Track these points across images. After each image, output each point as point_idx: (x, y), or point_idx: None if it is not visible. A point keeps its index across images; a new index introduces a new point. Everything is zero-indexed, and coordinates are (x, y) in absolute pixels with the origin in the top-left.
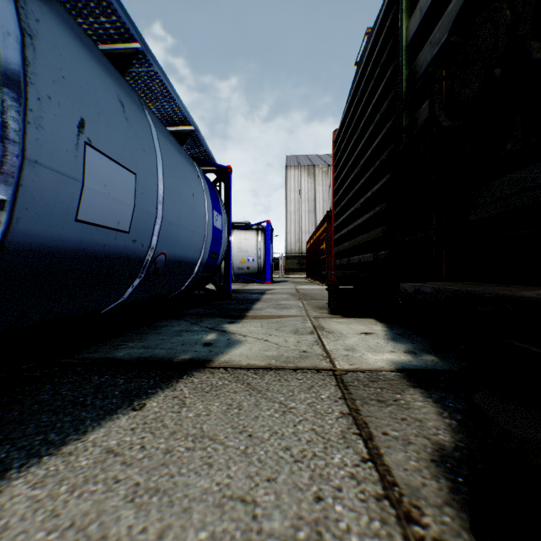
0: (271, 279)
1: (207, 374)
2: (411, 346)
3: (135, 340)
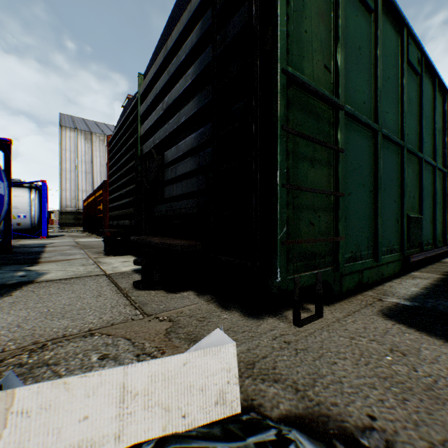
0: (47, 234)
1: (38, 284)
2: None
3: None
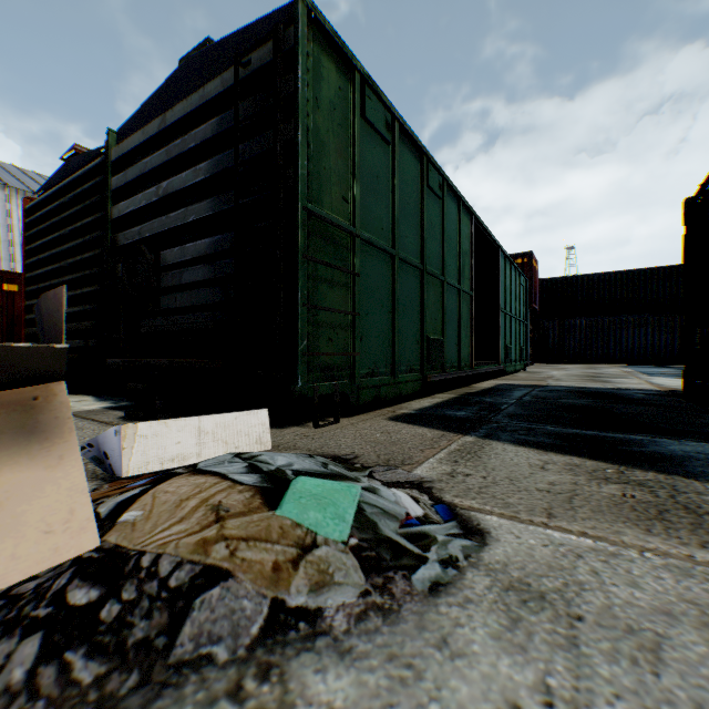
0: None
1: None
2: (115, 401)
3: None
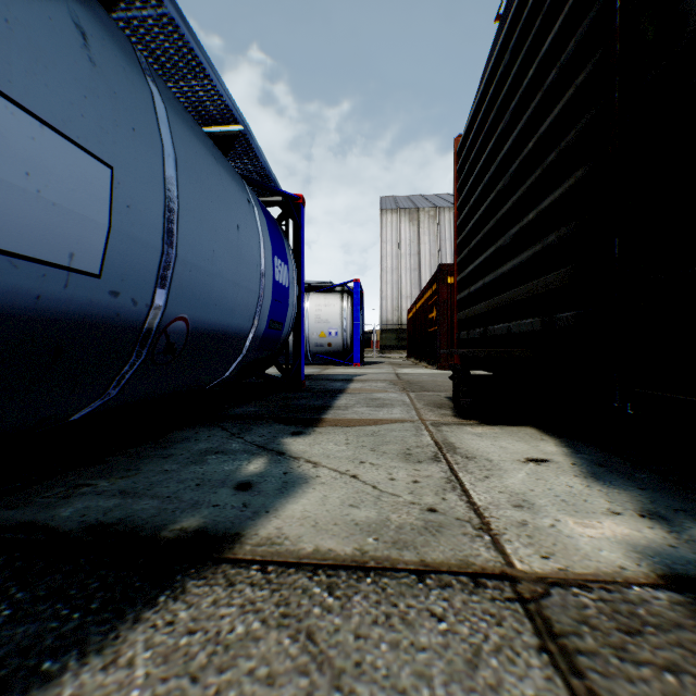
0: (361, 359)
1: (218, 586)
2: (641, 495)
3: (117, 472)
